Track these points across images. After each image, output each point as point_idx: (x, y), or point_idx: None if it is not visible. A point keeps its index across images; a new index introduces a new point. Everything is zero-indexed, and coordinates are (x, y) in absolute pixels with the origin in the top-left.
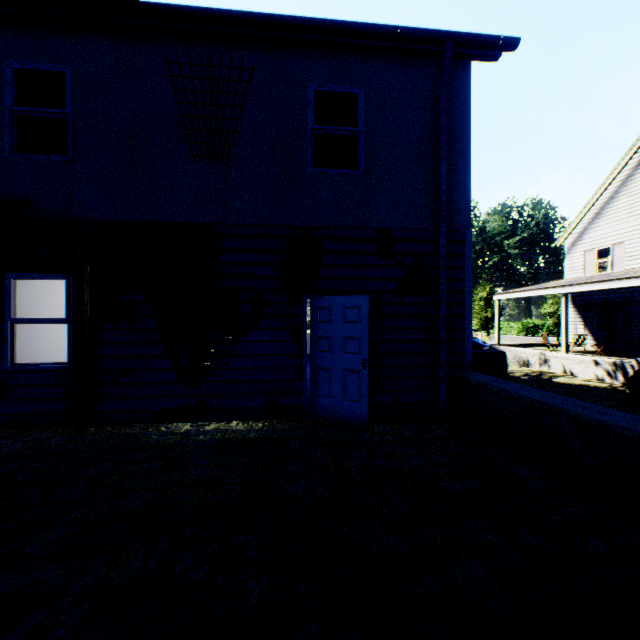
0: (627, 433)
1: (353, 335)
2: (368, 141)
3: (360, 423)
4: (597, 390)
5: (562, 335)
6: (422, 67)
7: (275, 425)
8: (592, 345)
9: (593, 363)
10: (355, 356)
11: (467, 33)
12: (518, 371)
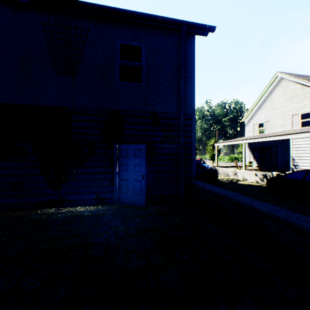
0: (248, 206)
1: (138, 163)
2: (146, 70)
3: (141, 205)
4: (255, 186)
5: (243, 162)
6: (172, 36)
7: (99, 208)
8: (255, 166)
9: (254, 174)
10: (139, 173)
11: (192, 22)
12: (223, 178)
